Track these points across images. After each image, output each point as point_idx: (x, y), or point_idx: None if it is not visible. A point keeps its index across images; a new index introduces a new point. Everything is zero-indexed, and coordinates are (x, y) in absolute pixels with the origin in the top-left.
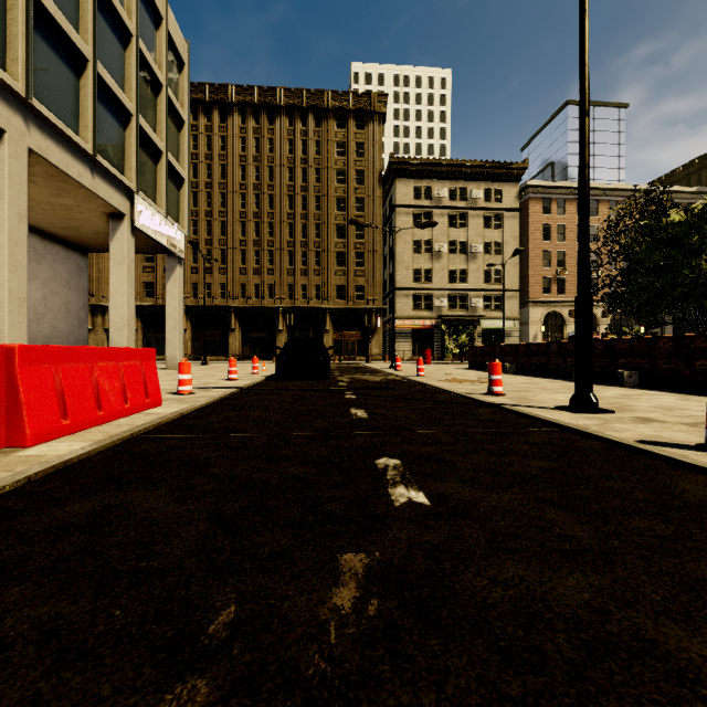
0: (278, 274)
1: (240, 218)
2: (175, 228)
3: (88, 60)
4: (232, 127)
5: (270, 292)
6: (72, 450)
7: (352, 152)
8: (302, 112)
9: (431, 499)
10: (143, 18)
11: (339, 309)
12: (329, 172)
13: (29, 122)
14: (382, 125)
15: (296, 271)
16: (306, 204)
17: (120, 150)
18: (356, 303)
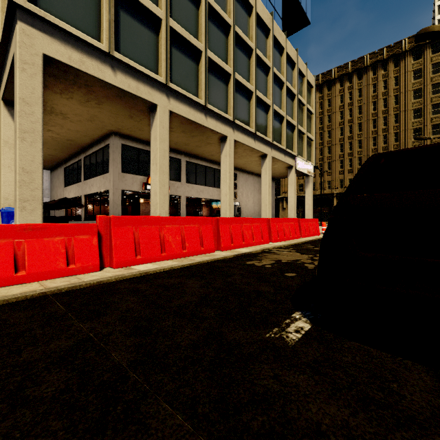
0: None
1: (339, 142)
2: (309, 164)
3: (284, 117)
4: (334, 92)
5: None
6: (311, 239)
7: (428, 73)
8: (383, 62)
9: None
10: (298, 83)
11: None
12: (406, 94)
13: (271, 148)
14: None
15: None
16: (386, 122)
17: (291, 142)
18: None
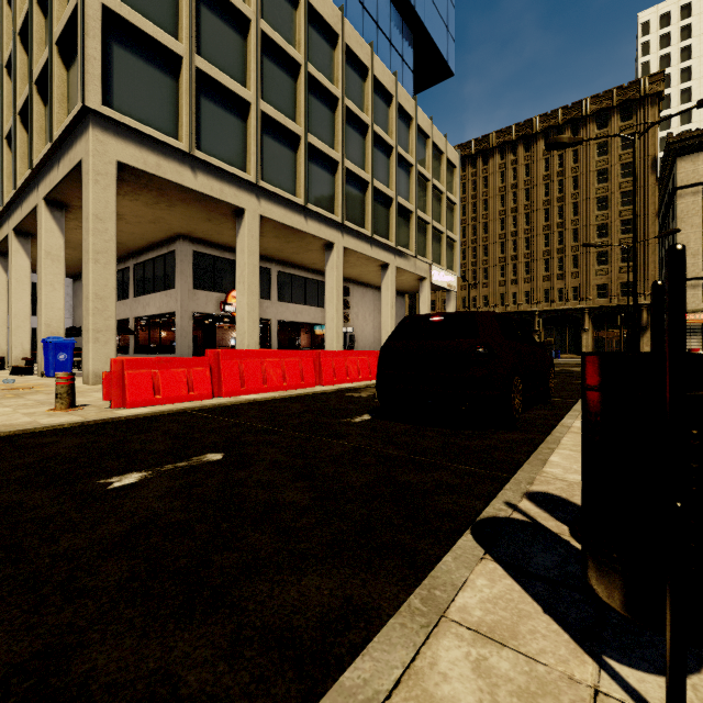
0: (534, 282)
1: (499, 239)
2: (450, 275)
3: (413, 212)
4: (493, 167)
5: (526, 298)
6: None
7: (616, 148)
8: (558, 129)
9: None
10: (434, 163)
11: (600, 308)
12: (588, 176)
13: (395, 255)
14: (659, 102)
15: (552, 276)
16: (562, 213)
17: (424, 245)
18: (621, 300)
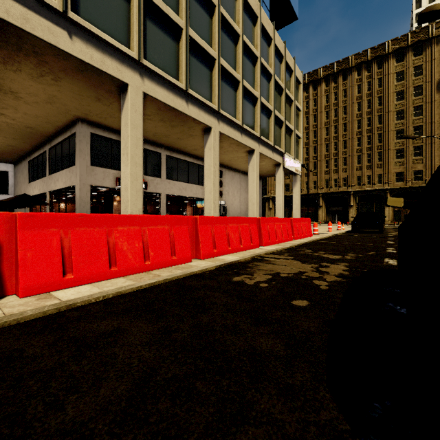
0: (350, 171)
1: (324, 142)
2: (297, 162)
3: (272, 111)
4: (320, 92)
5: (344, 182)
6: (305, 241)
7: (410, 75)
8: (367, 64)
9: (397, 252)
10: (286, 77)
11: (398, 189)
12: (389, 96)
13: (259, 144)
14: None
15: (363, 167)
16: (370, 123)
17: (279, 138)
18: (413, 183)
